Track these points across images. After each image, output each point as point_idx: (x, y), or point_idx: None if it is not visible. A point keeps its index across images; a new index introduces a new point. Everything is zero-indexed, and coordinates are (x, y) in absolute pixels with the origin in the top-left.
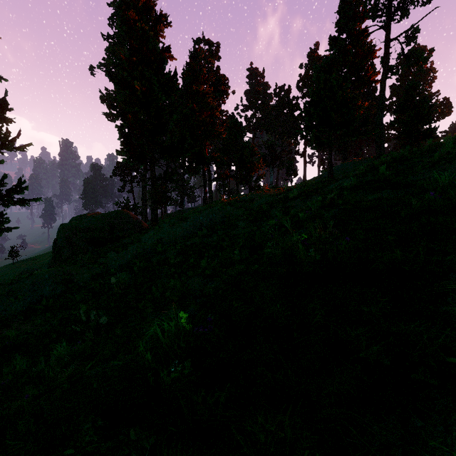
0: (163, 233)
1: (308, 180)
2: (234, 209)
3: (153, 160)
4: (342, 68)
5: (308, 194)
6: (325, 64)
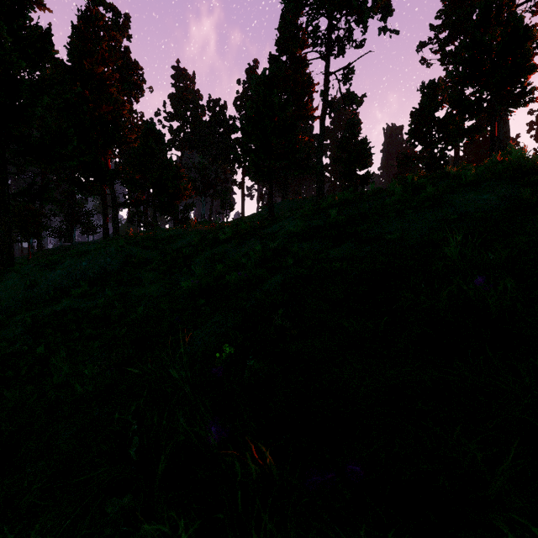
0: (4, 290)
1: (247, 216)
2: (142, 251)
3: (3, 163)
4: (282, 94)
5: (245, 236)
6: (266, 77)
